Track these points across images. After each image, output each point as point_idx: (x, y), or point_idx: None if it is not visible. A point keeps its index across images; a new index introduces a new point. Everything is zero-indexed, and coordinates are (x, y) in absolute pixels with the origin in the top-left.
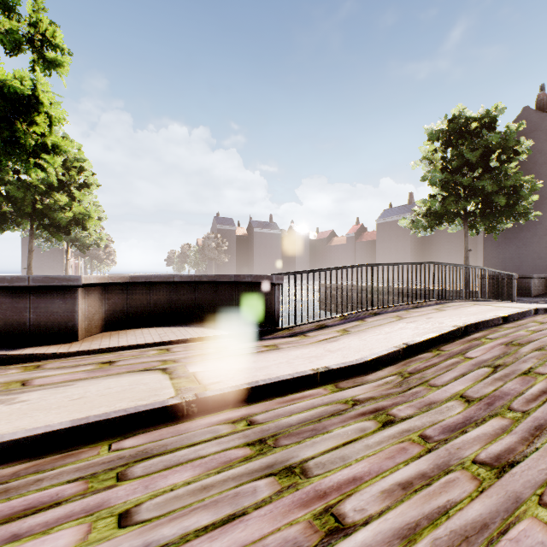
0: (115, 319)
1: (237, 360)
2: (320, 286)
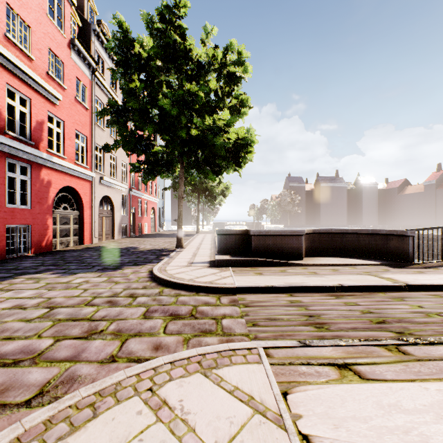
0: (307, 251)
1: (404, 275)
2: (442, 238)
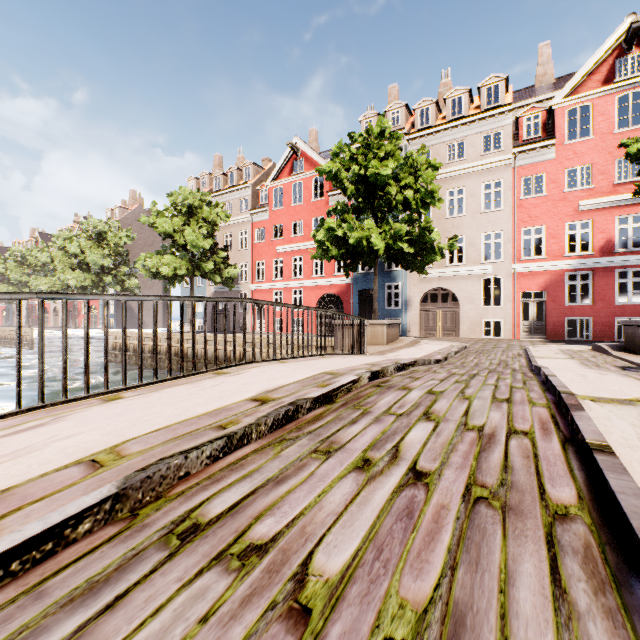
0: None
1: (571, 361)
2: None
